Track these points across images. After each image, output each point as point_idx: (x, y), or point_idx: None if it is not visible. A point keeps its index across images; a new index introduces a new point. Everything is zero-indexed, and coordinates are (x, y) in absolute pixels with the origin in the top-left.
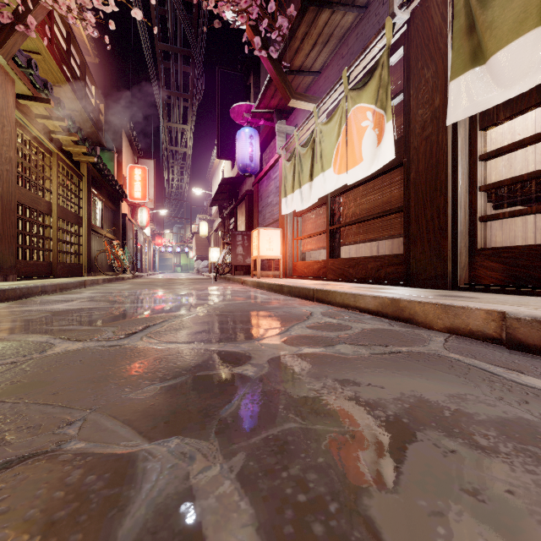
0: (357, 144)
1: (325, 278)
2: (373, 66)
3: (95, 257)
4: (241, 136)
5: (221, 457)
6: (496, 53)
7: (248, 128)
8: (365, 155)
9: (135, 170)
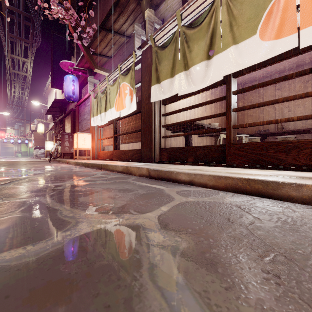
0: (124, 99)
1: (112, 159)
2: (129, 68)
3: None
4: (67, 79)
5: (48, 198)
6: (162, 82)
7: (72, 75)
8: (126, 105)
9: None
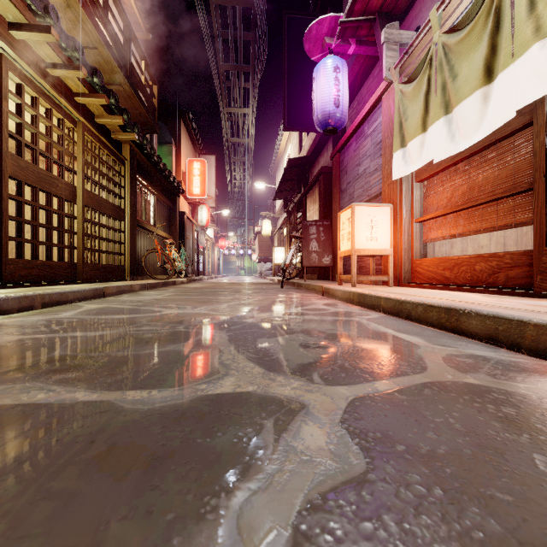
0: None
1: (527, 291)
2: None
3: (143, 258)
4: (321, 70)
5: None
6: None
7: (332, 56)
8: None
9: (194, 164)
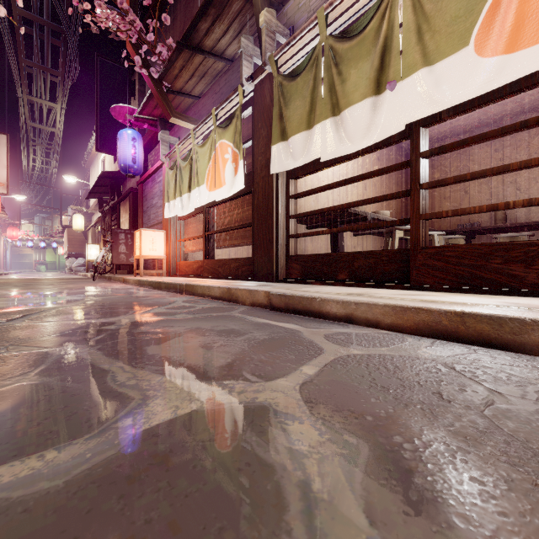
0: (222, 170)
1: (201, 276)
2: (231, 115)
3: None
4: (123, 137)
5: (90, 347)
6: (291, 137)
7: (131, 130)
8: (227, 180)
9: None
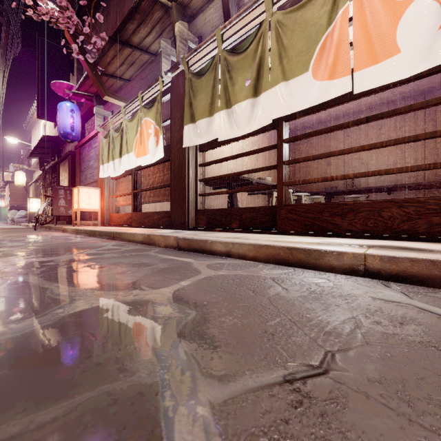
0: (147, 142)
1: (130, 225)
2: (154, 99)
3: None
4: (62, 108)
5: (34, 276)
6: (198, 121)
7: (70, 103)
8: (150, 150)
9: None
